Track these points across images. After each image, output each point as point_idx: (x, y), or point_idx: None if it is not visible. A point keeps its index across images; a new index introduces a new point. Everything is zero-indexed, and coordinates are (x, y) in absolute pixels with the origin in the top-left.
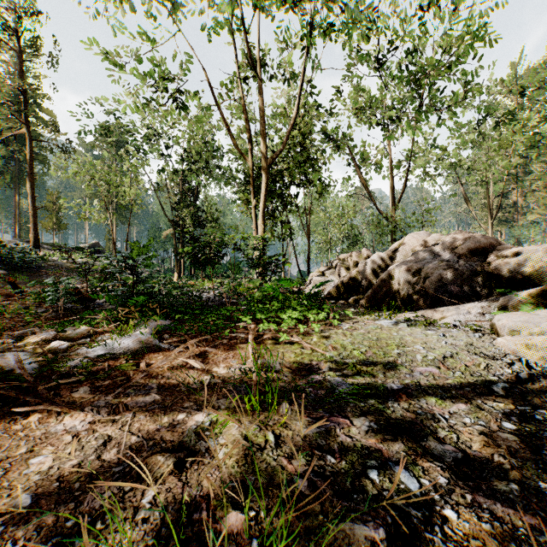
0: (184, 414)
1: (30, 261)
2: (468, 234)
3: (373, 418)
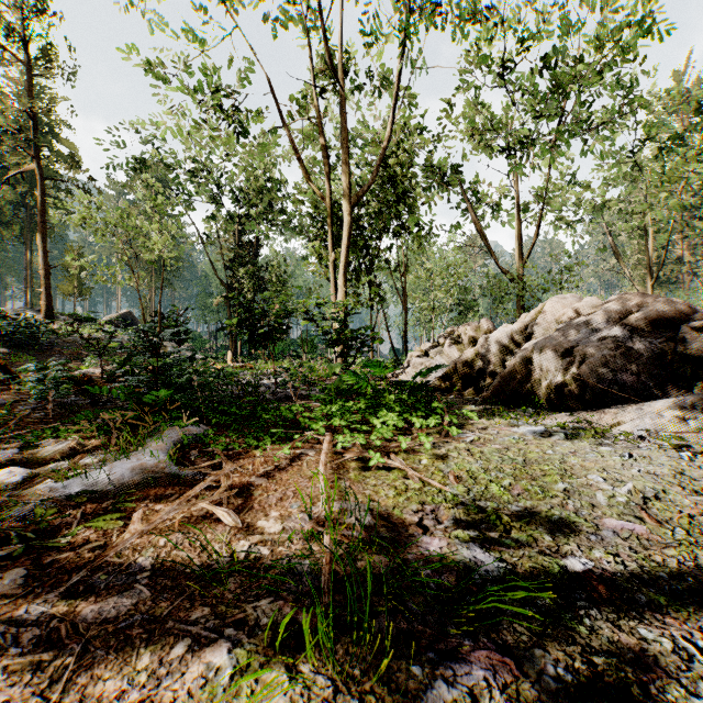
0: (185, 641)
1: (39, 336)
2: (644, 297)
3: (557, 650)
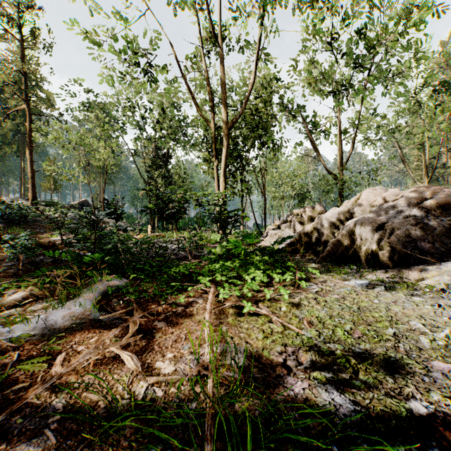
0: None
1: (26, 215)
2: (434, 188)
3: None
